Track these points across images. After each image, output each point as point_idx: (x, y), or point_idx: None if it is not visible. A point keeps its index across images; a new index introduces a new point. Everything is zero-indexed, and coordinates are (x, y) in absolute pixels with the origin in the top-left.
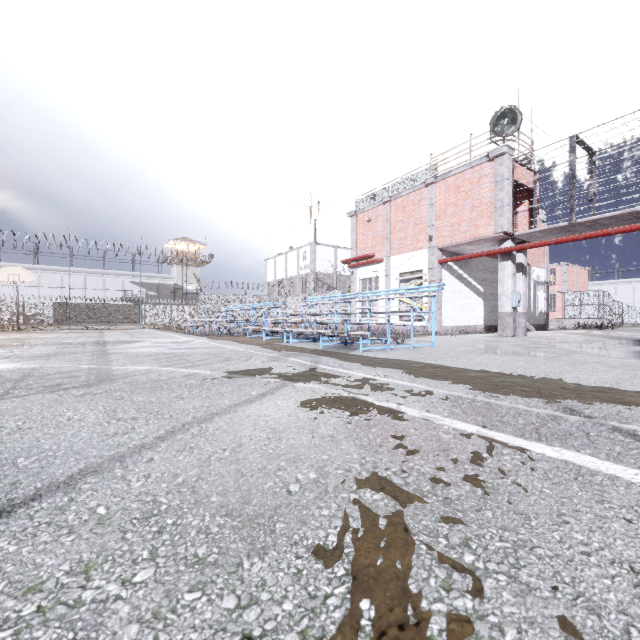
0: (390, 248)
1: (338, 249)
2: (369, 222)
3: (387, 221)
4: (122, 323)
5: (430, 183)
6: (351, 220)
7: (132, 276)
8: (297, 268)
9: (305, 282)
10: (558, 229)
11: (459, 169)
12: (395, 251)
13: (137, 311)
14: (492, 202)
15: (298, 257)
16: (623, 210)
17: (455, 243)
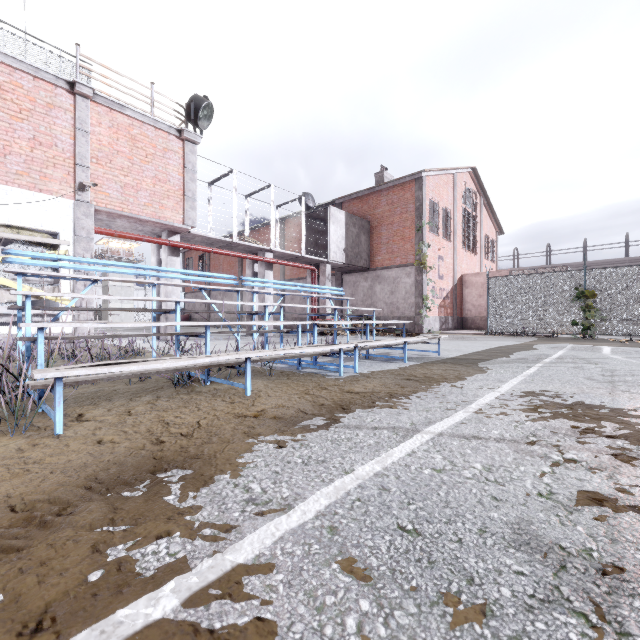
0: None
1: None
2: None
3: None
4: None
5: (83, 94)
6: None
7: None
8: None
9: None
10: (217, 241)
11: (139, 115)
12: None
13: None
14: (181, 187)
15: None
16: (260, 245)
17: (130, 213)
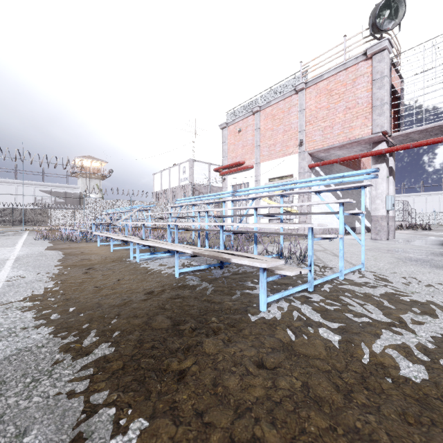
0: (259, 155)
1: (211, 165)
2: (239, 132)
3: (257, 130)
4: (29, 224)
5: (300, 89)
6: (223, 132)
7: (42, 186)
8: (178, 180)
9: (184, 191)
10: (441, 128)
11: (332, 72)
12: (264, 158)
13: (43, 214)
14: (369, 102)
15: (179, 171)
16: None
17: (327, 146)
